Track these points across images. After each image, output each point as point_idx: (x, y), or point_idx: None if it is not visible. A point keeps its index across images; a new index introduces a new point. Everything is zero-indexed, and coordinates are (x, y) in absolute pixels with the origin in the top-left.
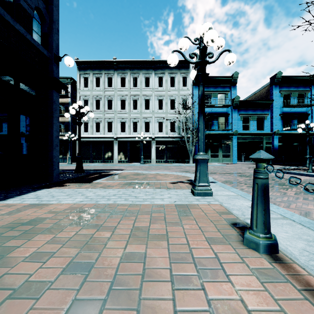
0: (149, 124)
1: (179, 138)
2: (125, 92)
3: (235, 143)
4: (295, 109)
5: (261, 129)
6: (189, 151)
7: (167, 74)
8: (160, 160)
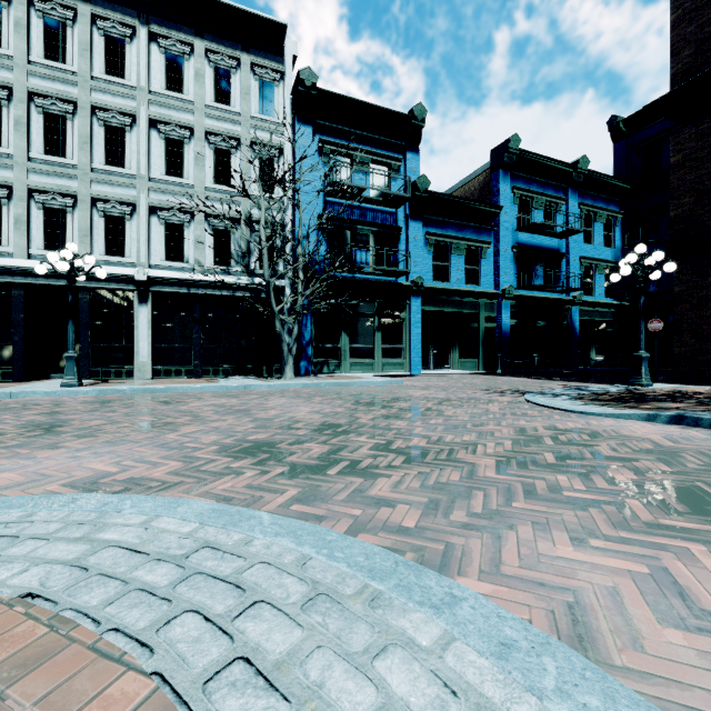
0: (124, 225)
1: (247, 290)
2: (2, 69)
3: (416, 314)
4: (539, 239)
5: (474, 282)
6: (281, 334)
7: (200, 52)
8: (172, 366)
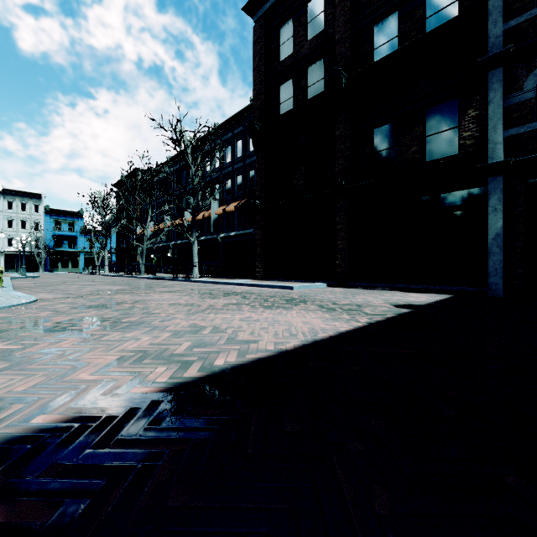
0: None
1: (31, 253)
2: None
3: (82, 258)
4: None
5: None
6: (39, 263)
7: (18, 200)
8: (10, 270)
